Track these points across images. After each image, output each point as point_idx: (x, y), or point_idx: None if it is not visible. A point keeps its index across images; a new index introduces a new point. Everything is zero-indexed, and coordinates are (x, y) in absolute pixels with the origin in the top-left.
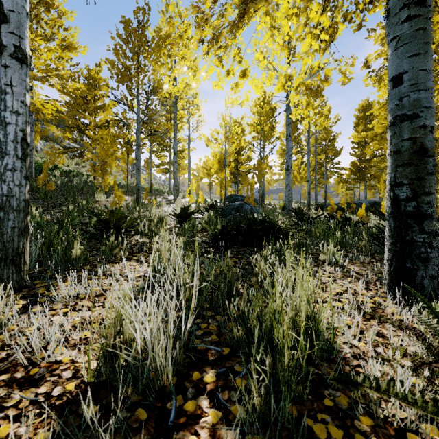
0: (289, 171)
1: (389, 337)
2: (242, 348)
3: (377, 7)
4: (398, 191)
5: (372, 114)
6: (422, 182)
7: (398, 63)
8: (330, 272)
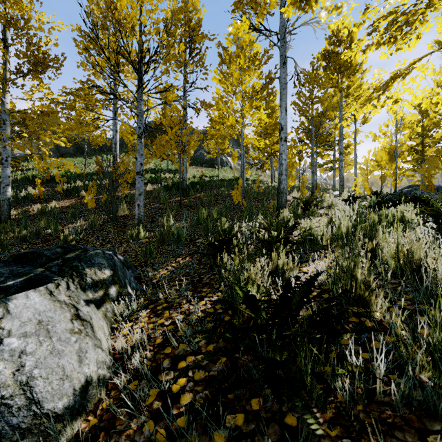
0: None
1: None
2: None
3: None
4: None
5: None
6: None
7: None
8: None
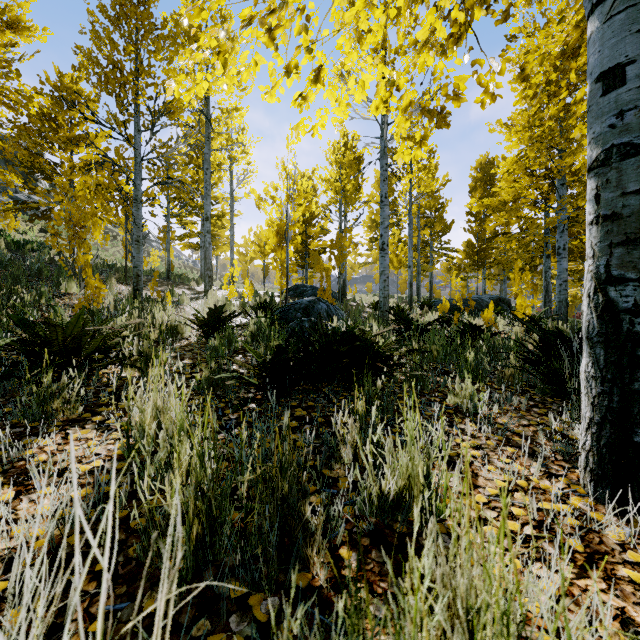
0: (385, 252)
1: None
2: None
3: None
4: (616, 292)
5: (493, 176)
6: None
7: (614, 45)
8: (472, 435)
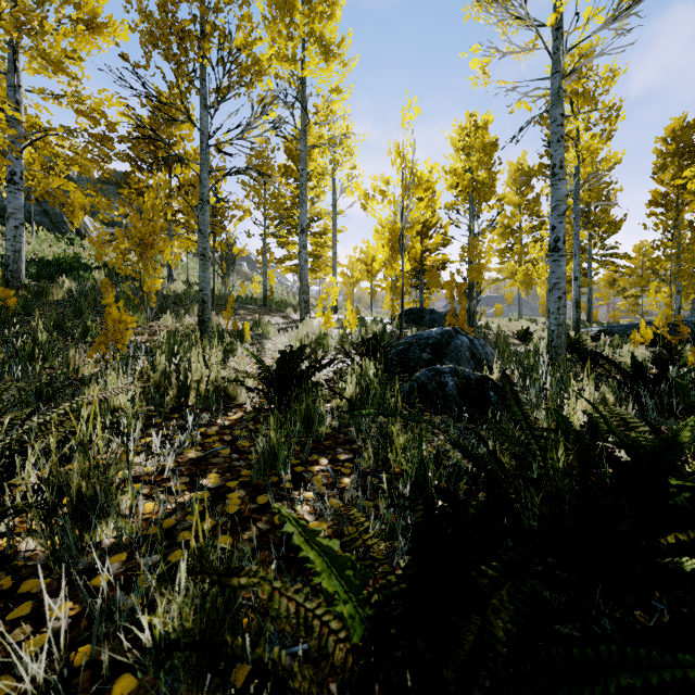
0: (560, 253)
1: None
2: None
3: None
4: None
5: (694, 145)
6: None
7: None
8: None
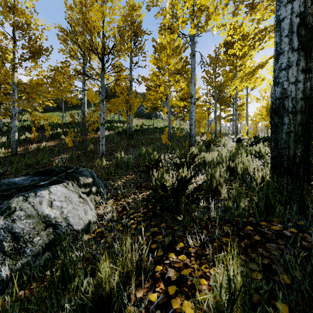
0: None
1: None
2: None
3: None
4: None
5: None
6: None
7: None
8: None
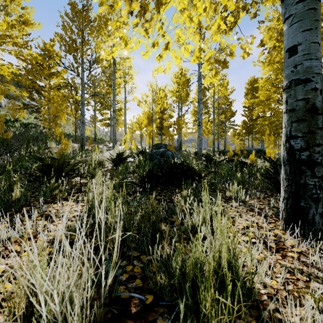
0: (200, 126)
1: (296, 273)
2: (165, 296)
3: (267, 2)
4: (293, 142)
5: (257, 87)
6: (313, 135)
7: (293, 37)
8: (236, 207)
